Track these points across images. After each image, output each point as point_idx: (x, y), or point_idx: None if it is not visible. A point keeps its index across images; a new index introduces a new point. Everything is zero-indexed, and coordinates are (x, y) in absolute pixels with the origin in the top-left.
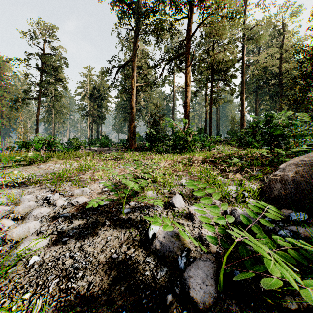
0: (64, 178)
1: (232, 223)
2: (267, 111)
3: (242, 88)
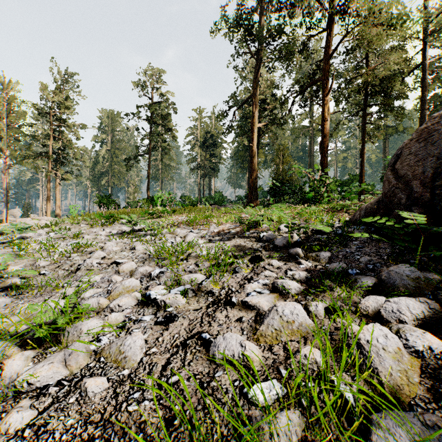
0: (198, 221)
1: (313, 233)
2: None
3: (423, 110)
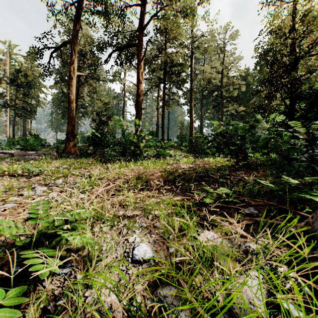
0: None
1: None
2: (210, 120)
3: (192, 95)
